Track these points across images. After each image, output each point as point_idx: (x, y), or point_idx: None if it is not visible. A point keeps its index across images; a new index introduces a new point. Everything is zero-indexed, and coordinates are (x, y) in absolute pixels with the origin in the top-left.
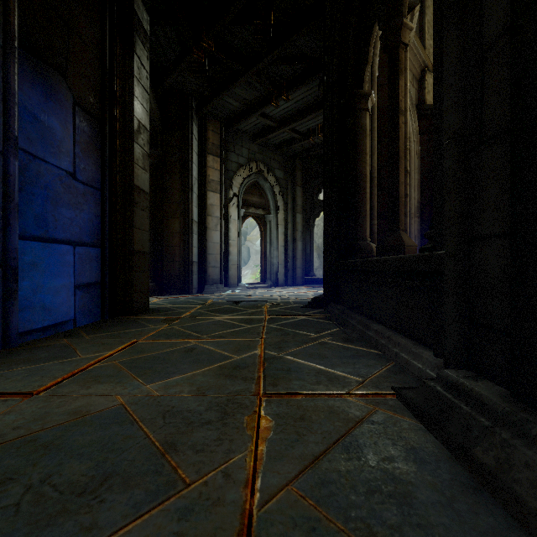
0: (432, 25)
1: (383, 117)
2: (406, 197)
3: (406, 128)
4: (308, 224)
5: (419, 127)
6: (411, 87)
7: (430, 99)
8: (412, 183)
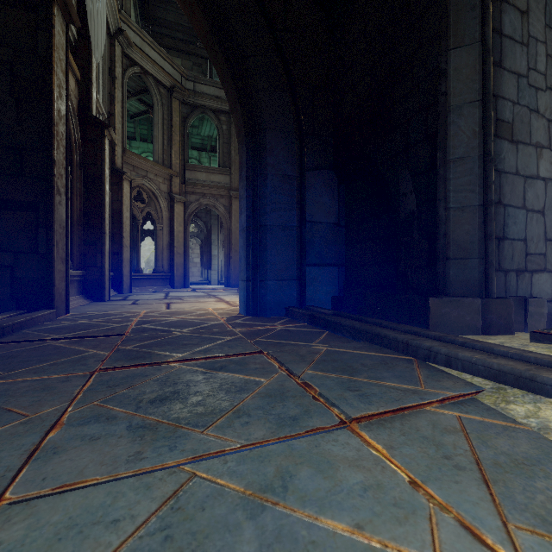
0: (178, 153)
1: (115, 213)
2: (123, 247)
3: (123, 220)
4: (135, 245)
5: (171, 204)
6: (162, 185)
7: (176, 190)
8: (164, 232)
